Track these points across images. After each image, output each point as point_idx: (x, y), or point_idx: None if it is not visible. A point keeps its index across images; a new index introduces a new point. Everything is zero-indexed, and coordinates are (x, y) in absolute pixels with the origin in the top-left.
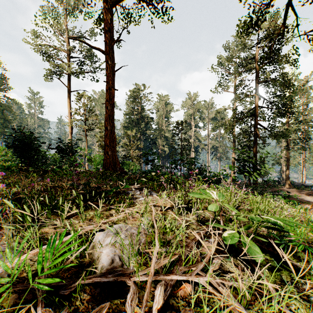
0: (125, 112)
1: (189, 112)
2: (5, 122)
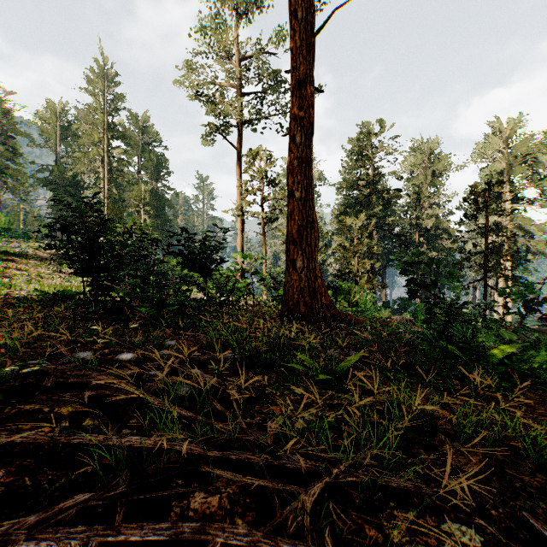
0: (340, 186)
1: (494, 166)
2: (164, 223)
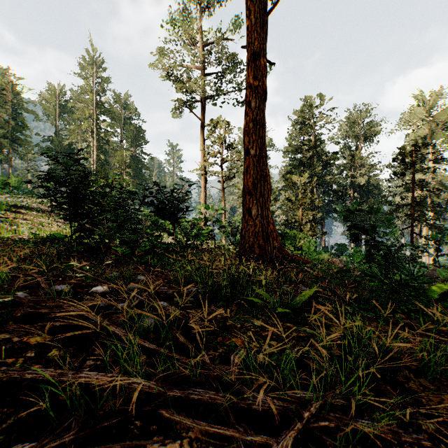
0: (286, 150)
1: (418, 132)
2: (142, 182)
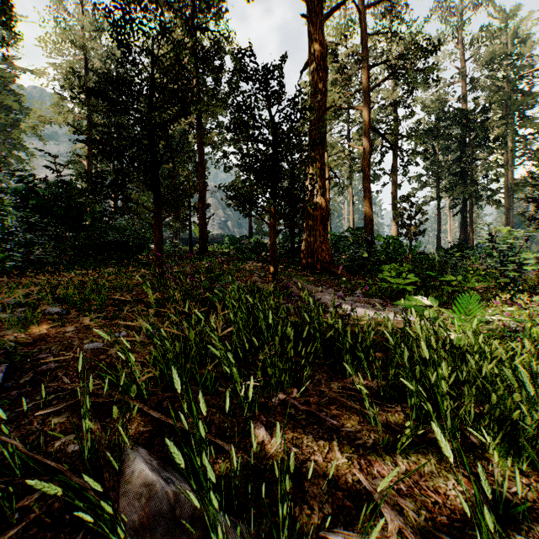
0: None
1: None
2: None
